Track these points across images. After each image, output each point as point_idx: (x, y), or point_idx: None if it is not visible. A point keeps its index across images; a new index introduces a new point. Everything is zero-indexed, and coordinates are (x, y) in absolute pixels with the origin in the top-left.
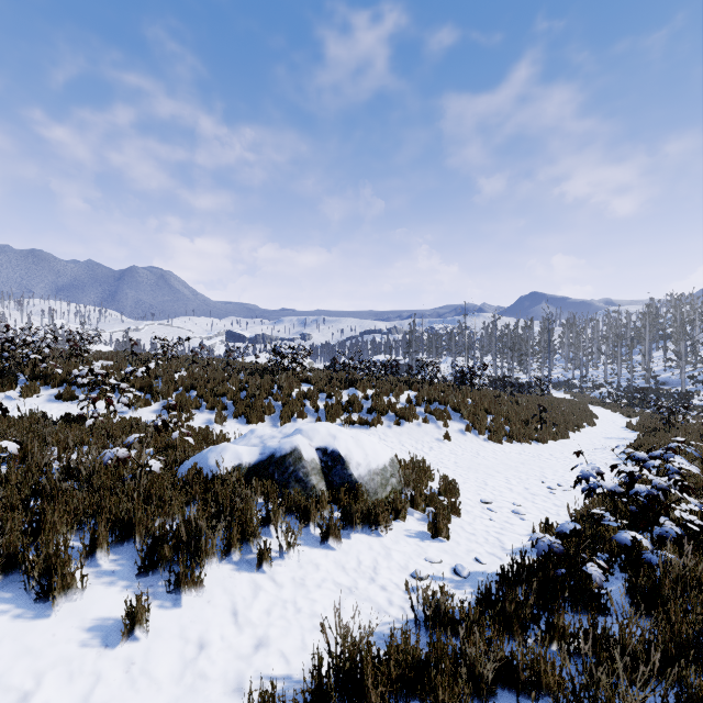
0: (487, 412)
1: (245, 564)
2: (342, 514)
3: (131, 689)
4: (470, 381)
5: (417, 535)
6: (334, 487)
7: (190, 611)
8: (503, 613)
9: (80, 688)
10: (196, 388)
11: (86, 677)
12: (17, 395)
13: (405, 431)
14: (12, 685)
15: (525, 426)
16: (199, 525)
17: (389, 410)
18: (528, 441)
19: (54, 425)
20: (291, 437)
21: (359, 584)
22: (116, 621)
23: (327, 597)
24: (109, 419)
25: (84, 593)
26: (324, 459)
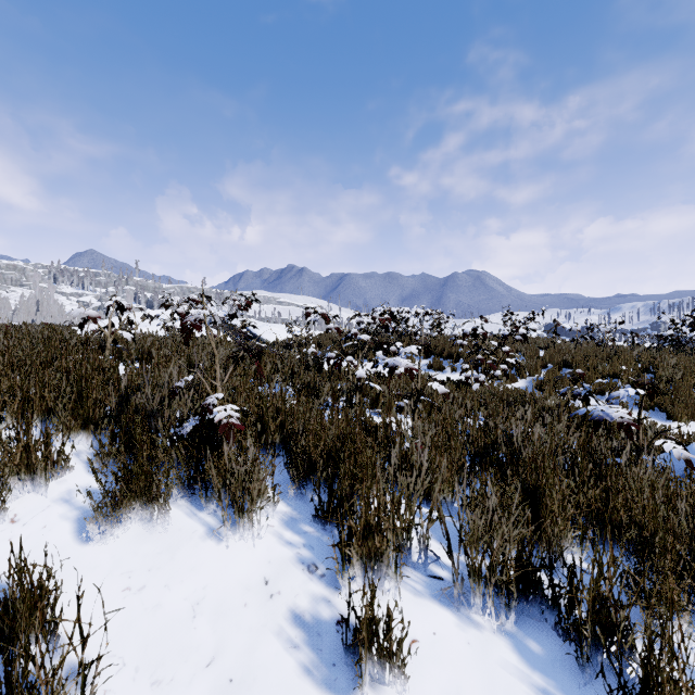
0: None
1: None
2: None
3: None
4: None
5: None
6: None
7: None
8: None
9: None
10: (569, 365)
11: None
12: (415, 351)
13: None
14: None
15: None
16: None
17: None
18: None
19: None
20: None
21: None
22: None
23: None
24: (492, 386)
25: None
26: None
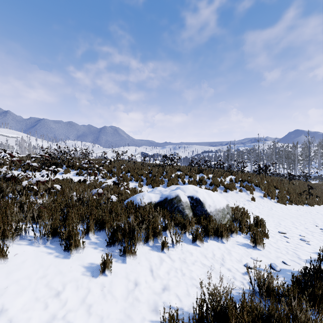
0: (275, 188)
1: (155, 247)
2: (202, 229)
3: (103, 299)
4: (265, 171)
5: (244, 245)
6: (197, 216)
7: (130, 266)
8: (314, 295)
9: (81, 294)
10: (130, 172)
11: (84, 289)
12: (61, 170)
13: (229, 195)
14: (53, 287)
15: (299, 196)
16: (134, 225)
17: (220, 184)
18: (302, 204)
19: (74, 183)
20: (175, 190)
21: (215, 266)
22: (97, 265)
23: (198, 270)
24: (95, 182)
25: (83, 250)
26: (192, 202)
